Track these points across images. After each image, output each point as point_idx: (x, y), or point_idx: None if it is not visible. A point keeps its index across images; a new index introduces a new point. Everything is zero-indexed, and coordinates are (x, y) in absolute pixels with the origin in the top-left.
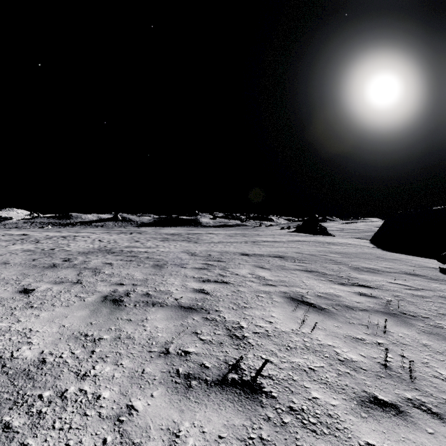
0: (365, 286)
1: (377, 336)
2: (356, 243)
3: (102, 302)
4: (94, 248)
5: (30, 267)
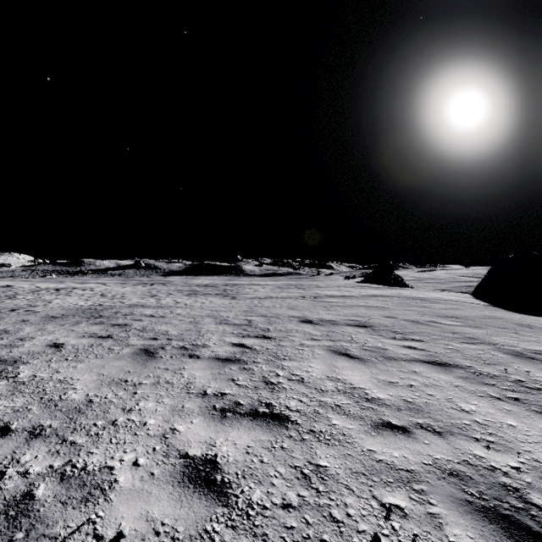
0: None
1: None
2: (458, 299)
3: None
4: (80, 308)
5: None
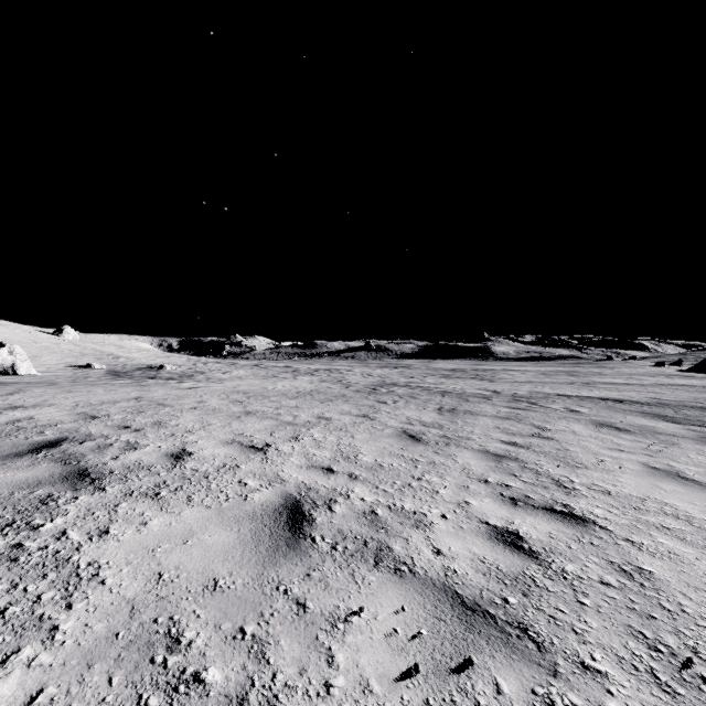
0: None
1: (662, 444)
2: None
3: (440, 411)
4: (376, 382)
5: (357, 392)
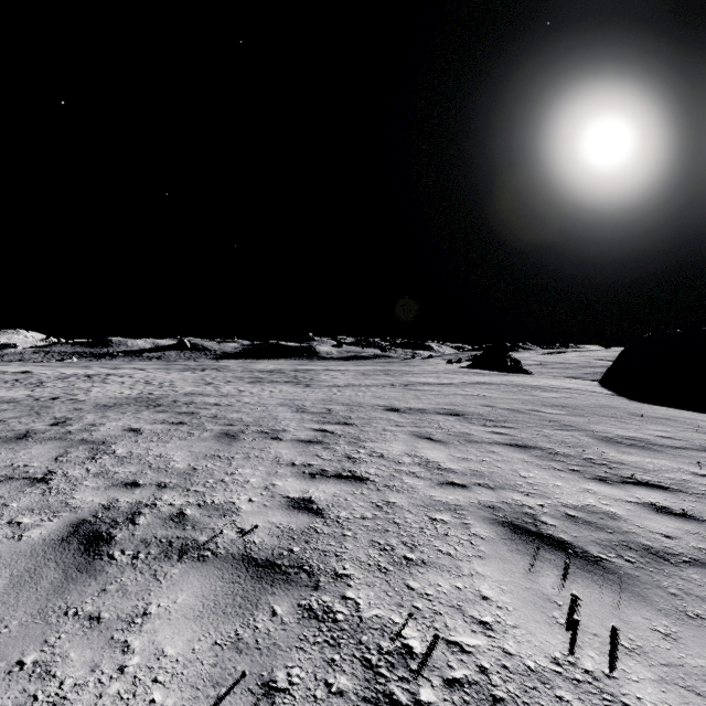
0: (652, 484)
1: None
2: (579, 387)
3: (61, 543)
4: (129, 396)
5: None
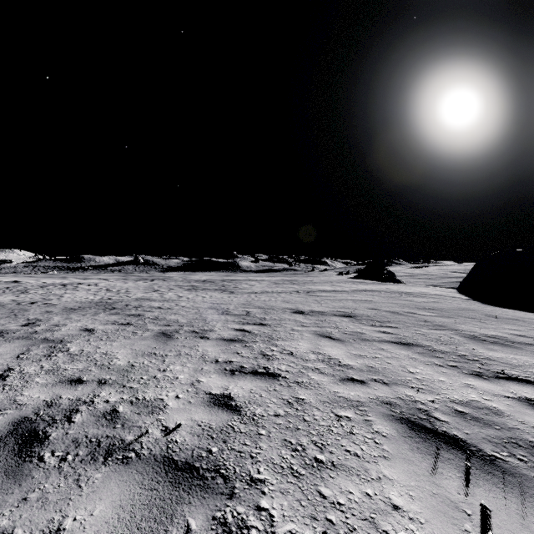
0: (521, 379)
1: None
2: (442, 293)
3: None
4: (92, 301)
5: None
